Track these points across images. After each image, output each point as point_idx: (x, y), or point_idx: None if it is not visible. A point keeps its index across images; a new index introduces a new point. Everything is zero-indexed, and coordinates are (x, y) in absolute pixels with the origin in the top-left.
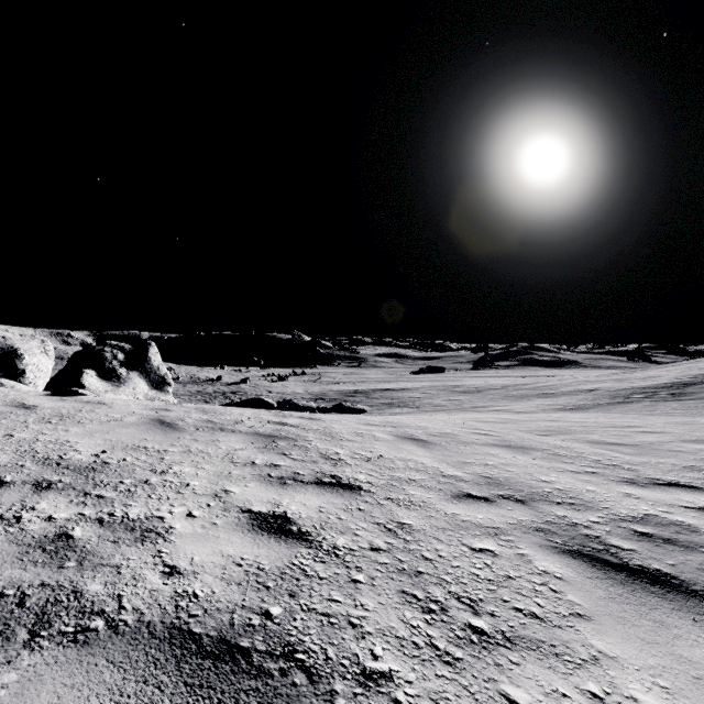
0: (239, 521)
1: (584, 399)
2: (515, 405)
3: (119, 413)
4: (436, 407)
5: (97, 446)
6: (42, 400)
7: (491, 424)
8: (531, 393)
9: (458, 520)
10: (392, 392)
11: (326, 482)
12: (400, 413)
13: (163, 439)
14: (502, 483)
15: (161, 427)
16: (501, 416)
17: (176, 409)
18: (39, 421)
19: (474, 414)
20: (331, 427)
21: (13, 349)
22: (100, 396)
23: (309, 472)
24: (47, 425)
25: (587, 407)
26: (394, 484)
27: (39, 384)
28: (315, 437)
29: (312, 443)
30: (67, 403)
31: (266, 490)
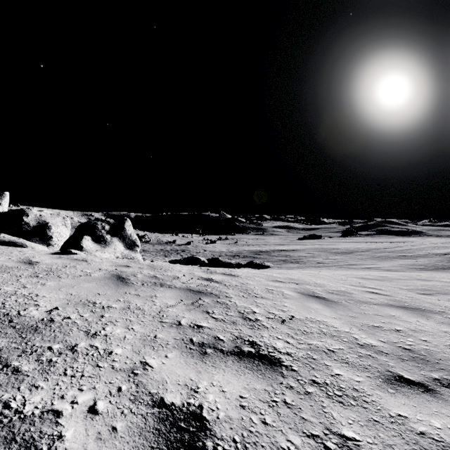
0: (144, 426)
1: (441, 261)
2: (381, 264)
3: (92, 268)
4: (319, 264)
5: (56, 300)
6: (45, 258)
7: (371, 281)
8: (393, 255)
9: (412, 433)
10: (285, 252)
11: (245, 352)
12: (293, 267)
13: (112, 294)
14: (427, 359)
15: (116, 282)
16: (375, 273)
17: (133, 266)
18: (29, 275)
19: (351, 270)
20: (247, 283)
21: (46, 222)
22: (92, 254)
23: (229, 337)
24: (33, 279)
25: (447, 268)
26: (314, 357)
27: (60, 245)
28: (234, 293)
29: (232, 300)
30: (61, 260)
31: (185, 363)
